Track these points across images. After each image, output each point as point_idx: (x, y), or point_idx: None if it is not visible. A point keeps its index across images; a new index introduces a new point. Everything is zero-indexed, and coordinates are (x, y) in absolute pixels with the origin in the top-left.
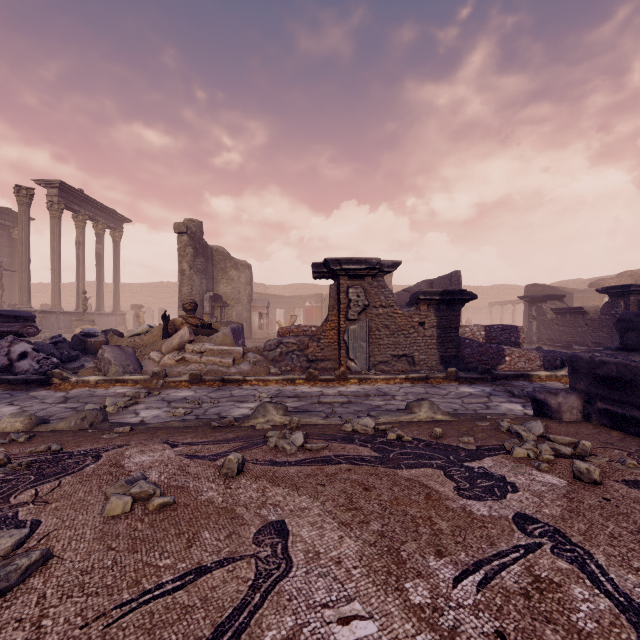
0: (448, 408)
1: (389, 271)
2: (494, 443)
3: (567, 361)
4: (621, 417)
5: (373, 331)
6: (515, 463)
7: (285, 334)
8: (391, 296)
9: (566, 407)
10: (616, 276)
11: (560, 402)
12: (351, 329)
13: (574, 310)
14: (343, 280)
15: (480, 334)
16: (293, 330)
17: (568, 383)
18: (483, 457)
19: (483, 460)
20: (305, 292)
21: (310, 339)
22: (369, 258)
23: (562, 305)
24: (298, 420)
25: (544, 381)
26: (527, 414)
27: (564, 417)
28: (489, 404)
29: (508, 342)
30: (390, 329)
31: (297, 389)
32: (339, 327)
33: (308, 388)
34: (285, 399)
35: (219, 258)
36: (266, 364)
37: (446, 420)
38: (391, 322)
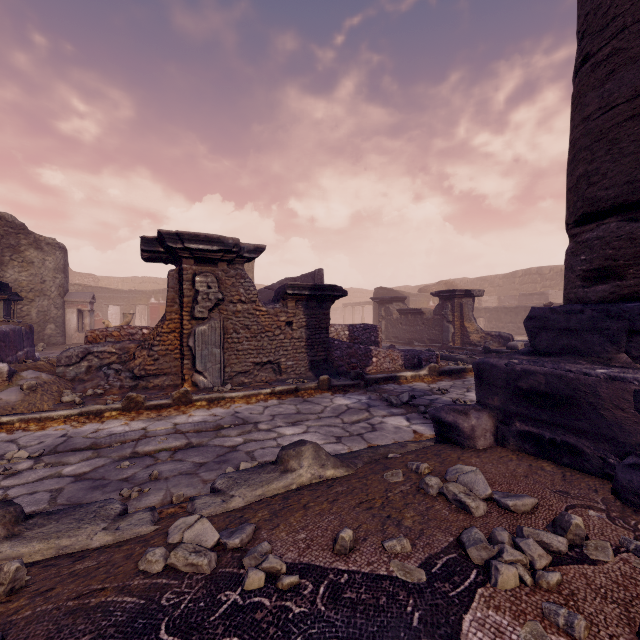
0: (329, 437)
1: (250, 257)
2: (442, 542)
3: (474, 369)
4: (548, 442)
5: (230, 333)
6: (523, 625)
7: (98, 339)
8: (253, 289)
9: (480, 430)
10: (436, 284)
11: (473, 425)
12: (199, 331)
13: (414, 311)
14: (187, 264)
15: (344, 334)
16: (112, 333)
17: (431, 382)
18: (457, 618)
19: (465, 636)
20: (152, 287)
21: (139, 346)
22: (224, 237)
23: (404, 306)
24: (16, 571)
25: (411, 382)
26: (417, 432)
27: (478, 444)
28: (373, 421)
29: (369, 341)
30: (252, 330)
31: (102, 429)
32: (182, 328)
33: (123, 425)
34: (67, 457)
35: (6, 230)
36: (58, 387)
37: (341, 477)
38: (253, 321)
